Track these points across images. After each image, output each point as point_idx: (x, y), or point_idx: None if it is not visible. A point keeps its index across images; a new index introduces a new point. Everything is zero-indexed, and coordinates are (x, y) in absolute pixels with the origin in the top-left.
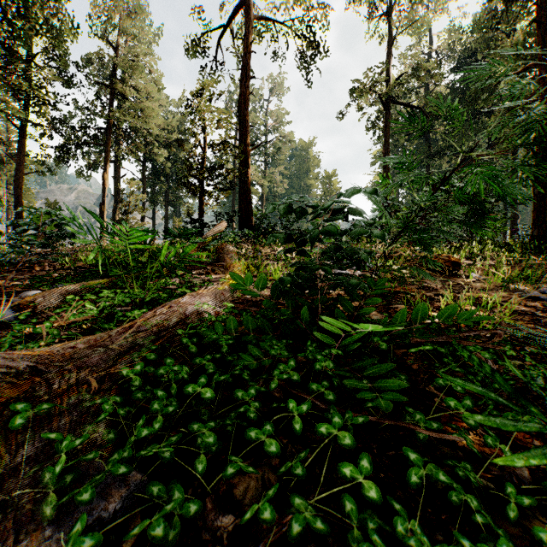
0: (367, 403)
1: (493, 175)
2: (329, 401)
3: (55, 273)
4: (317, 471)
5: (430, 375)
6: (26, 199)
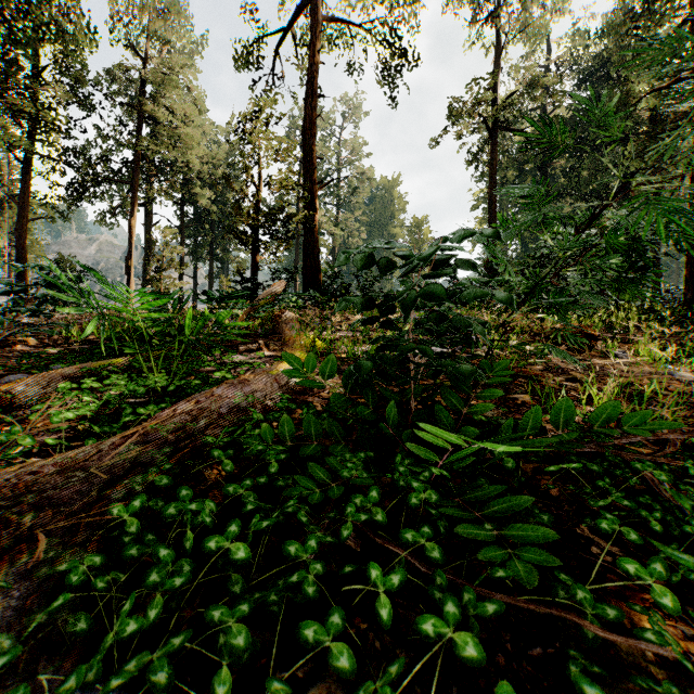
0: (497, 570)
1: (677, 208)
2: (433, 561)
3: (54, 350)
4: (417, 688)
5: (578, 507)
6: (33, 253)
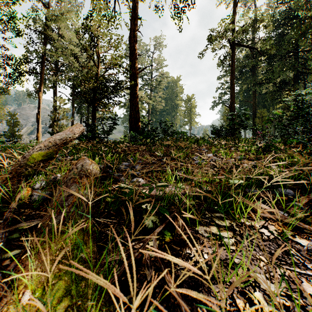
0: None
1: None
2: None
3: None
4: None
5: None
6: None
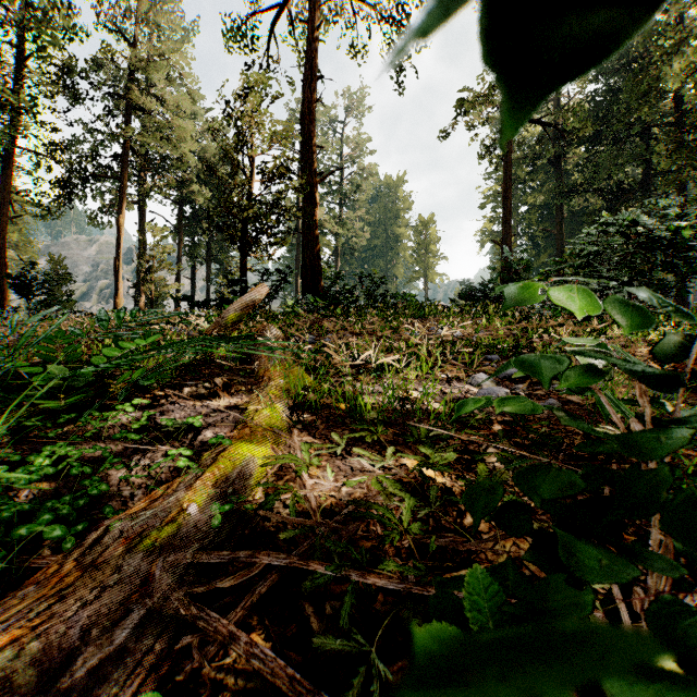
0: None
1: None
2: None
3: None
4: None
5: None
6: (25, 254)
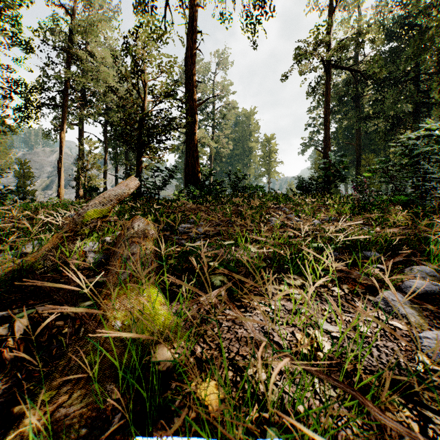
0: None
1: None
2: None
3: None
4: None
5: None
6: (4, 159)
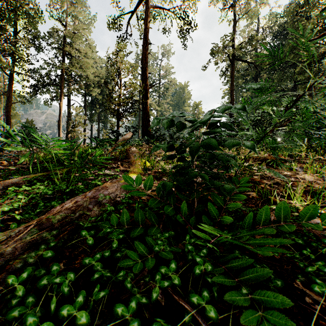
0: None
1: None
2: (210, 319)
3: (14, 168)
4: None
5: (292, 266)
6: (15, 118)
